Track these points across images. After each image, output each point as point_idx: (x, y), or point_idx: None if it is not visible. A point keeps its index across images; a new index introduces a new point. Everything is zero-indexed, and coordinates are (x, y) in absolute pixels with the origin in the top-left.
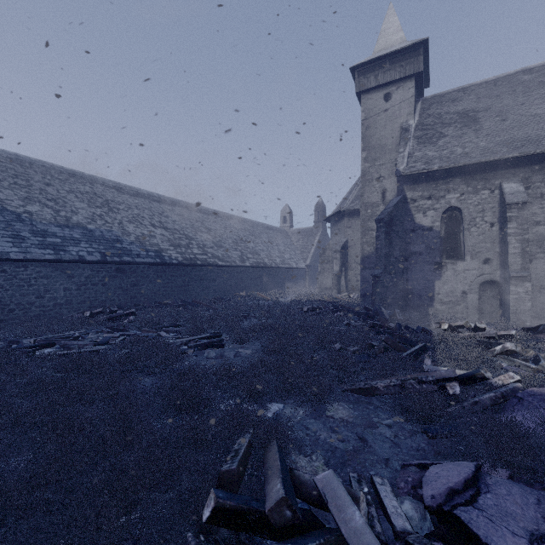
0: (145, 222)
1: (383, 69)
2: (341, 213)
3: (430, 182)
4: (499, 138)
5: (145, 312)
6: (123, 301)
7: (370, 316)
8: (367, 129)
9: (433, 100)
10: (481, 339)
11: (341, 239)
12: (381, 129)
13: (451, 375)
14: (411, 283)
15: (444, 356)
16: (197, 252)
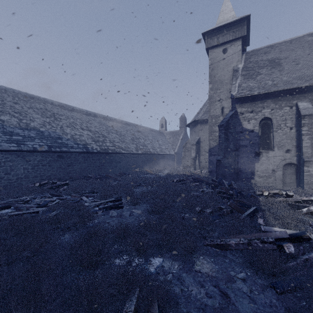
0: (77, 127)
1: (222, 34)
2: (196, 121)
3: (252, 102)
4: (295, 75)
5: (75, 183)
6: (62, 175)
7: (215, 185)
8: (212, 70)
9: (253, 53)
10: (291, 202)
11: (196, 137)
12: (220, 70)
13: (284, 235)
14: (240, 164)
15: (271, 216)
16: (109, 145)
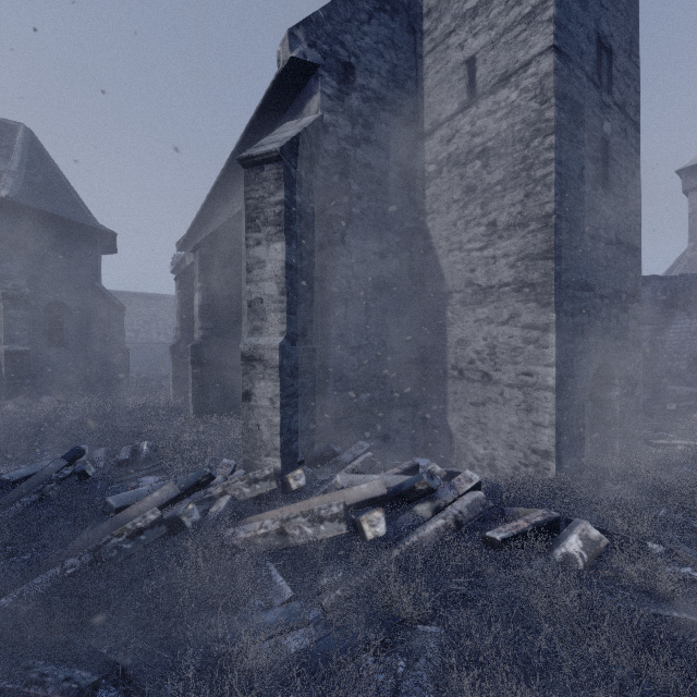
0: None
1: None
2: None
3: None
4: None
5: None
6: None
7: None
8: (695, 222)
9: None
10: None
11: None
12: None
13: None
14: None
15: None
16: None
